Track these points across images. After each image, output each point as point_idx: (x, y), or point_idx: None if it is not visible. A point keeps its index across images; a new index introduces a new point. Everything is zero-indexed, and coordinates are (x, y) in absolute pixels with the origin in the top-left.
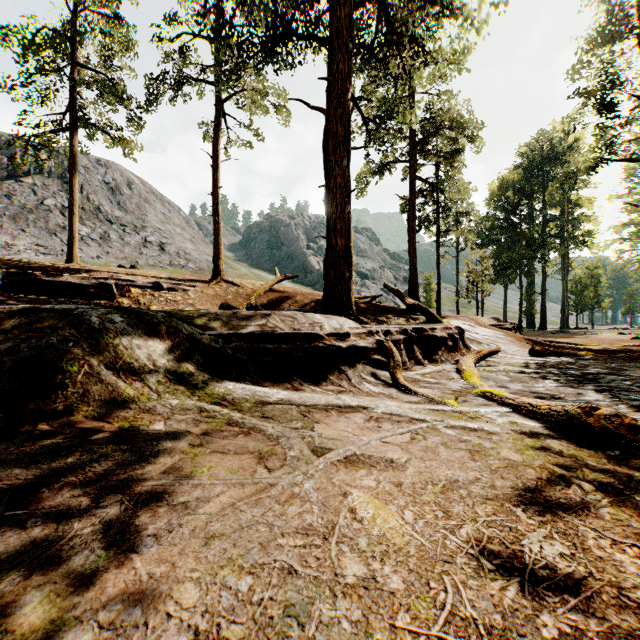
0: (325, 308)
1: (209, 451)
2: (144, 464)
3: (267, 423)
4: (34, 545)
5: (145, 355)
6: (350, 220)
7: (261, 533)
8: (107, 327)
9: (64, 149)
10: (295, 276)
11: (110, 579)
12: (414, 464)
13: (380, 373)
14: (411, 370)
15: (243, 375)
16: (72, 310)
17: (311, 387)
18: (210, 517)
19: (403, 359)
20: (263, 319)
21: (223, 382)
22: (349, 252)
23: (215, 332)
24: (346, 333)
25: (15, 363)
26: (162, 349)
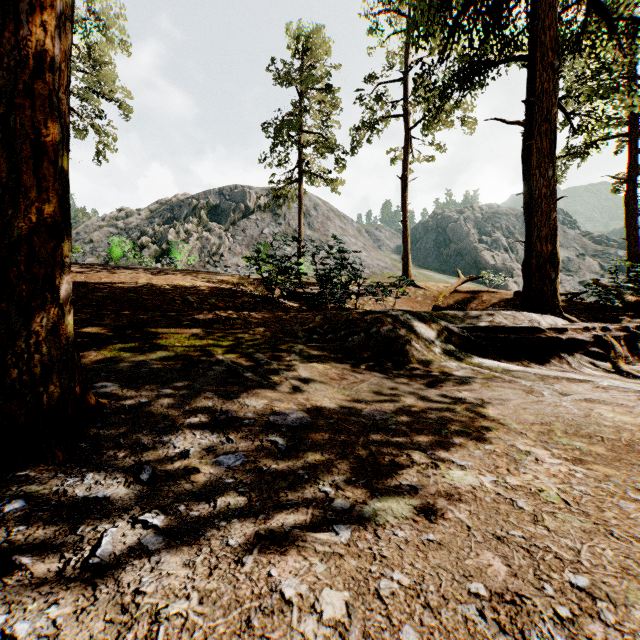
0: (528, 308)
1: (494, 385)
2: (467, 385)
3: (519, 379)
4: (453, 398)
5: (428, 338)
6: (556, 225)
7: (548, 411)
8: (407, 321)
9: (291, 195)
10: (479, 277)
11: (493, 409)
12: (639, 407)
13: (598, 363)
14: (633, 364)
15: (485, 354)
16: (386, 312)
17: (537, 366)
18: (518, 404)
19: (623, 354)
20: (489, 317)
21: (474, 357)
22: (555, 255)
23: (461, 325)
24: (564, 328)
25: (381, 338)
26: (434, 335)
